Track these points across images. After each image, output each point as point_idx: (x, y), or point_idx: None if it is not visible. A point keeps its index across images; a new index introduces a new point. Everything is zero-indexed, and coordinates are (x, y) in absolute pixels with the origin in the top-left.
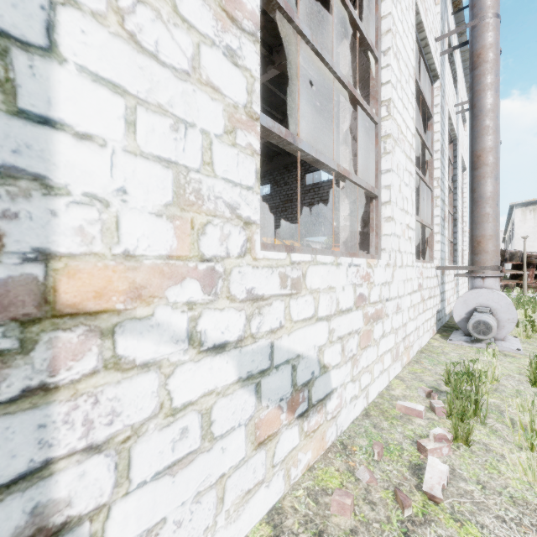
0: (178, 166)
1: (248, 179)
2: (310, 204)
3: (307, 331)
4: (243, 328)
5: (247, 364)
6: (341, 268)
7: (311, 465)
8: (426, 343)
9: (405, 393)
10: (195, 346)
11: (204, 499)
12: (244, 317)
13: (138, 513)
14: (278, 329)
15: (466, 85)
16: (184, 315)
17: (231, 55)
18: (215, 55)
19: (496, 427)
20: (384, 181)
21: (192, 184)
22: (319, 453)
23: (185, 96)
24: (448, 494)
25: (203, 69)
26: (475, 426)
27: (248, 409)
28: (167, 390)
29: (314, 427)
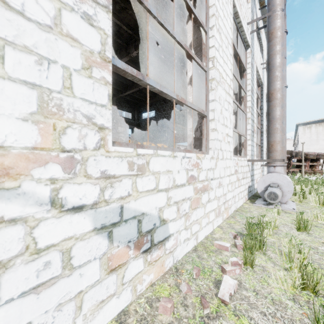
0: (42, 88)
1: (102, 99)
2: (178, 122)
3: (150, 198)
4: (98, 196)
5: (101, 219)
6: (177, 159)
7: (153, 282)
8: (240, 206)
9: (221, 236)
10: (57, 207)
11: (64, 308)
12: (99, 189)
13: (6, 320)
14: (126, 196)
15: None
16: (47, 187)
17: (87, 19)
18: (74, 17)
19: (271, 256)
20: (211, 107)
21: (54, 100)
22: (159, 274)
23: (48, 42)
24: (234, 299)
25: (64, 25)
26: (259, 256)
27: (102, 248)
28: (32, 237)
29: (155, 258)
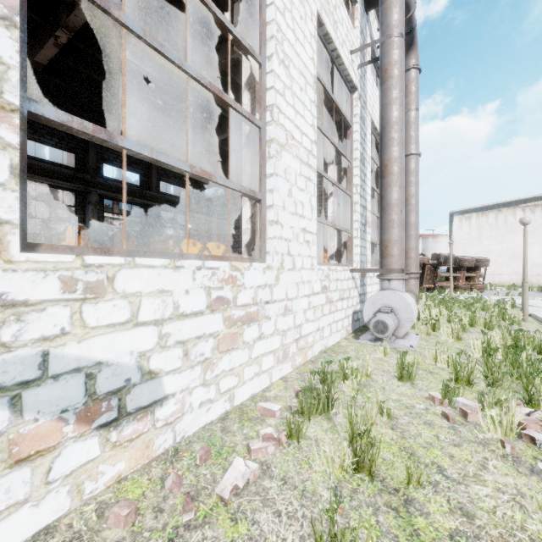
0: None
1: None
2: None
3: (117, 337)
4: None
5: None
6: (184, 271)
7: (125, 476)
8: (335, 343)
9: (278, 394)
10: None
11: None
12: None
13: None
14: (57, 336)
15: None
16: None
17: None
18: None
19: (339, 422)
20: (269, 185)
21: None
22: (140, 462)
23: None
24: (245, 493)
25: None
26: (321, 423)
27: None
28: None
29: (130, 436)
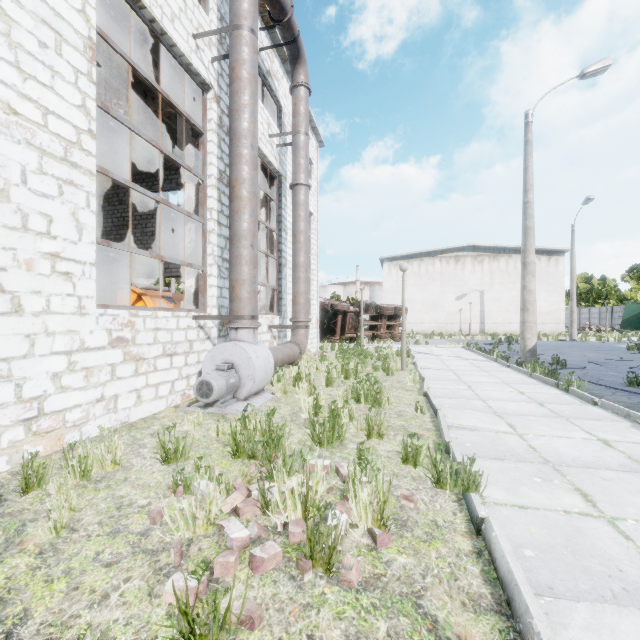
0: None
1: None
2: (153, 233)
3: None
4: None
5: None
6: None
7: None
8: (151, 415)
9: None
10: None
11: None
12: None
13: None
14: None
15: (310, 124)
16: None
17: None
18: None
19: None
20: None
21: None
22: None
23: None
24: None
25: None
26: None
27: None
28: None
29: None
